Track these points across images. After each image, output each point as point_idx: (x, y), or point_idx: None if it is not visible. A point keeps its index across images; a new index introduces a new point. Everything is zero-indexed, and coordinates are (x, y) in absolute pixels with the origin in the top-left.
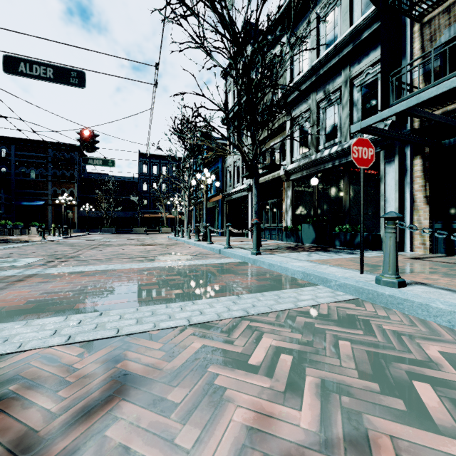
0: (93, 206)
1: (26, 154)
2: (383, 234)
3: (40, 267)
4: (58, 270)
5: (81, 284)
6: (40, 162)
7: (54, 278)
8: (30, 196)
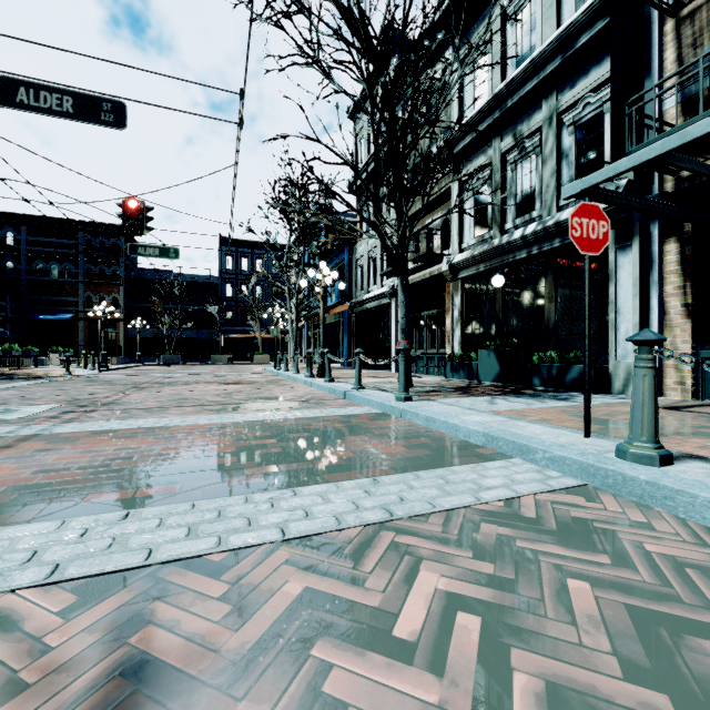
0: (149, 321)
1: (45, 240)
2: (613, 367)
3: (47, 422)
4: (76, 427)
5: (107, 454)
6: (67, 252)
7: (64, 443)
8: (50, 305)
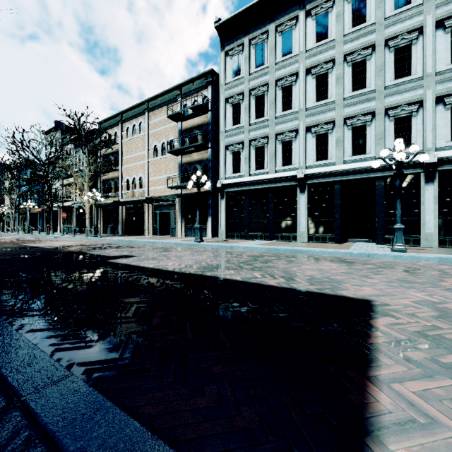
0: None
1: None
2: None
3: None
4: None
5: None
6: None
7: None
8: None
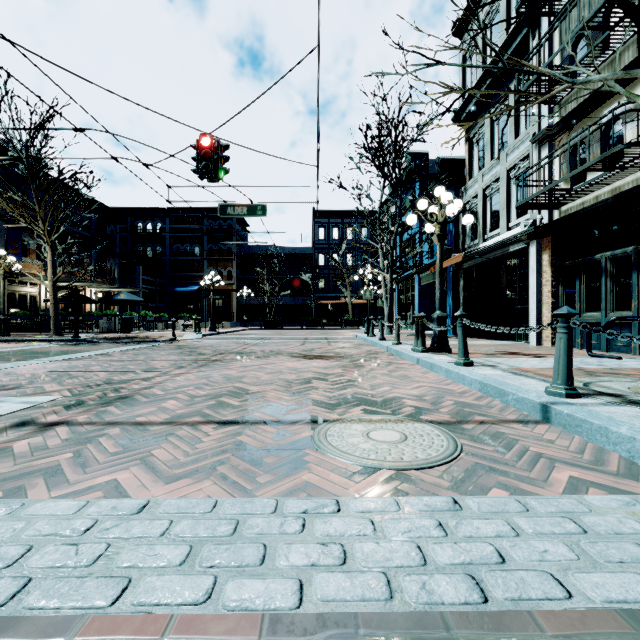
0: (255, 290)
1: (181, 227)
2: None
3: None
4: None
5: None
6: (195, 235)
7: None
8: (184, 280)
